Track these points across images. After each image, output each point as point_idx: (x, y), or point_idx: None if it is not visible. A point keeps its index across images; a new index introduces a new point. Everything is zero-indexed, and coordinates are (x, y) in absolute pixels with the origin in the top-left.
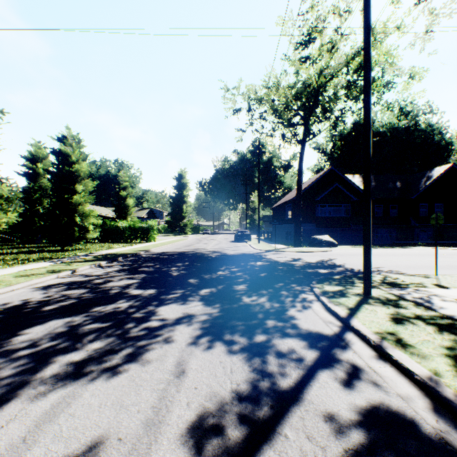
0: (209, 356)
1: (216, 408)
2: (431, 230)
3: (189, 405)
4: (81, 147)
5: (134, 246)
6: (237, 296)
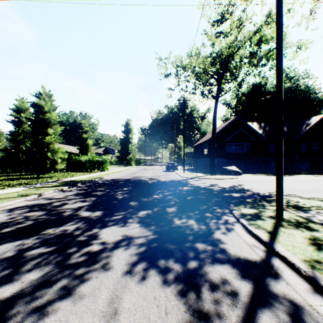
0: (143, 290)
1: None
2: (309, 162)
3: None
4: (51, 101)
5: (92, 174)
6: (169, 218)
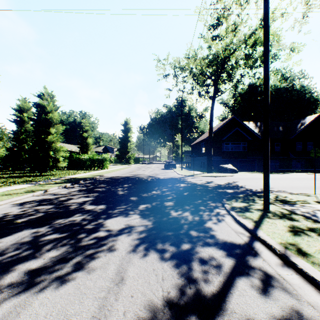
0: (144, 264)
1: (149, 318)
2: (304, 161)
3: (125, 315)
4: (54, 101)
5: (92, 172)
6: (166, 211)
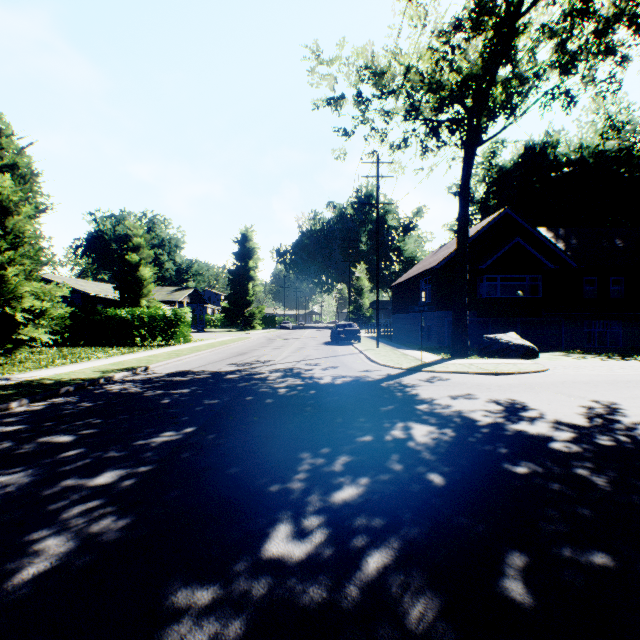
0: None
1: None
2: None
3: None
4: (3, 145)
5: (129, 356)
6: None
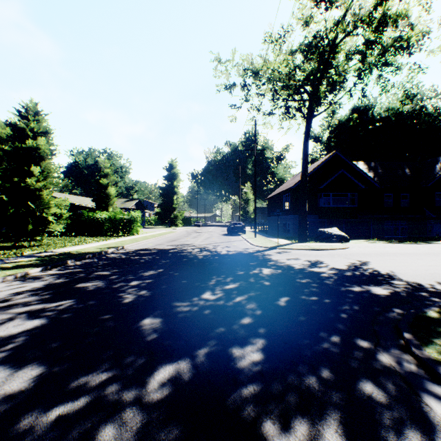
0: None
1: None
2: None
3: None
4: (39, 120)
5: (108, 241)
6: (247, 416)
